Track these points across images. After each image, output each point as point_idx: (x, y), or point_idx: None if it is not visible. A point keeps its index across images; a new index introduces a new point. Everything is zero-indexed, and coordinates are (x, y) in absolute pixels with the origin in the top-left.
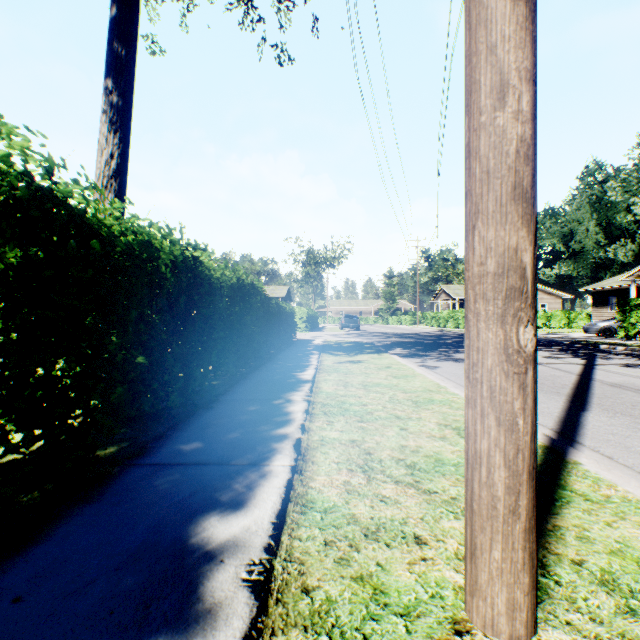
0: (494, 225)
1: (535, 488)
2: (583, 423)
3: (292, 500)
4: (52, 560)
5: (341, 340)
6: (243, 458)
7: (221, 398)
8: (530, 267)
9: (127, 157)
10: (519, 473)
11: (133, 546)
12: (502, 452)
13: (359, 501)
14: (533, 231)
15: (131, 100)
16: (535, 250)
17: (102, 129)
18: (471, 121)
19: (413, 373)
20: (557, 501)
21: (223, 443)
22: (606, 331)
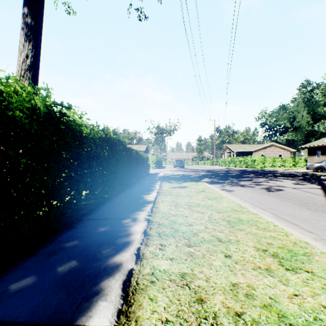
0: None
1: None
2: None
3: None
4: None
5: (174, 173)
6: (60, 309)
7: (84, 217)
8: None
9: (38, 58)
10: None
11: None
12: None
13: None
14: None
15: (41, 22)
16: None
17: (21, 39)
18: None
19: (220, 195)
20: None
21: (54, 278)
22: (319, 168)
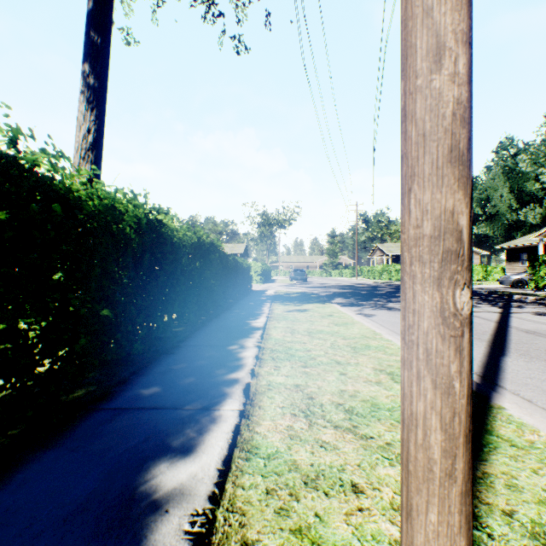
0: (430, 188)
1: (471, 450)
2: (503, 367)
3: (238, 446)
4: (4, 510)
5: (290, 291)
6: (196, 402)
7: (182, 344)
8: (466, 230)
9: (102, 132)
10: (455, 436)
11: (84, 495)
12: (438, 415)
13: (300, 447)
14: (469, 194)
15: (106, 82)
16: (471, 213)
17: (80, 107)
18: (407, 85)
19: (352, 321)
20: (485, 447)
21: (179, 388)
22: (518, 283)
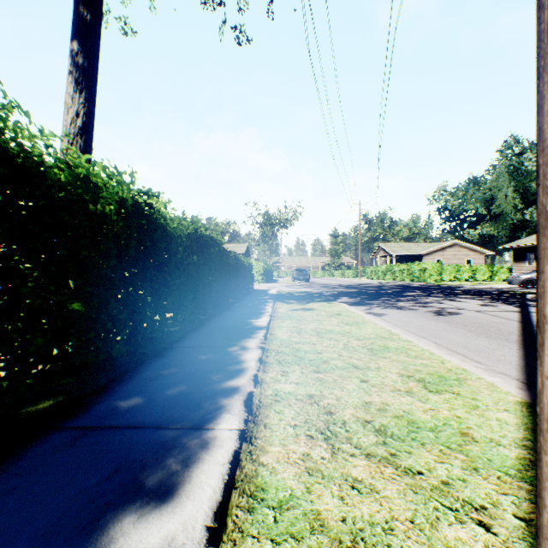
0: None
1: None
2: None
3: (237, 486)
4: None
5: (293, 290)
6: (185, 419)
7: (175, 345)
8: None
9: (92, 116)
10: None
11: None
12: None
13: (324, 488)
14: None
15: (96, 62)
16: None
17: (68, 89)
18: None
19: (363, 320)
20: None
21: (166, 398)
22: (528, 282)
